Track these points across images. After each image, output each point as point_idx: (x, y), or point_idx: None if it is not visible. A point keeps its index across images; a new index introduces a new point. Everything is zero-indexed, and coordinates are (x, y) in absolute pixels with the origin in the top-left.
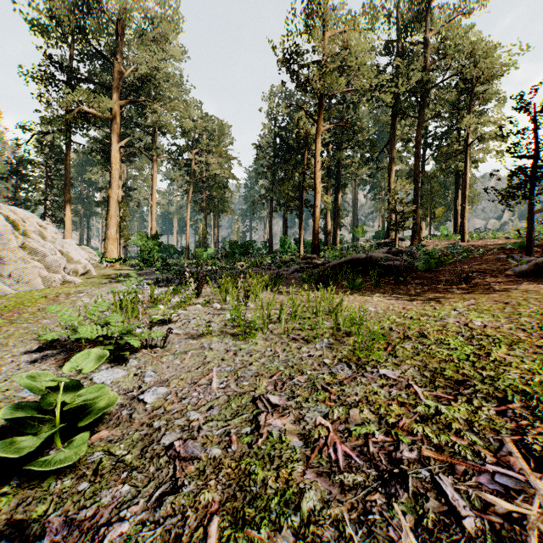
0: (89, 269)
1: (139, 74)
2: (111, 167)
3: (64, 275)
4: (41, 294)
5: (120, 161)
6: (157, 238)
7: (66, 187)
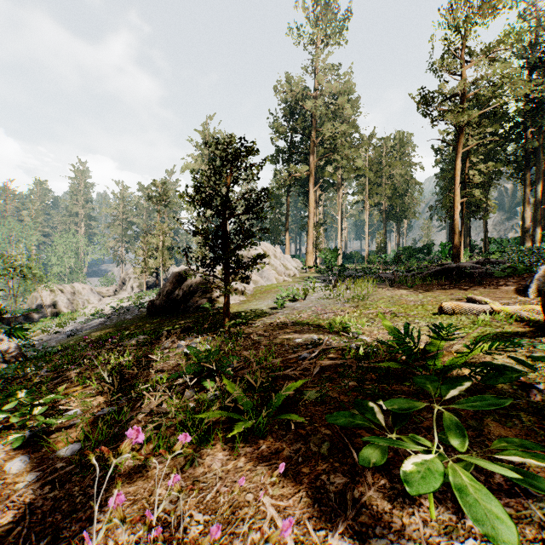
0: (295, 273)
1: (326, 137)
2: (309, 206)
3: (284, 277)
4: (275, 286)
5: (317, 195)
6: (336, 251)
7: (286, 221)
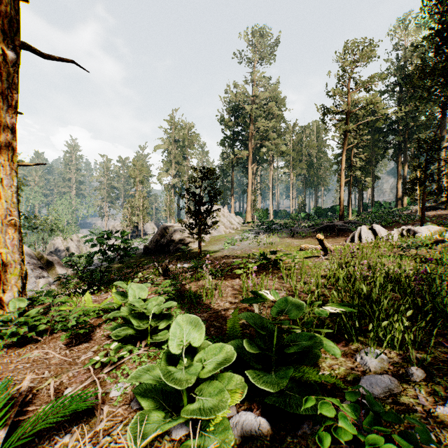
0: (238, 227)
1: (260, 129)
2: (248, 178)
3: (229, 230)
4: (224, 236)
5: (254, 169)
6: (266, 211)
7: (232, 188)
